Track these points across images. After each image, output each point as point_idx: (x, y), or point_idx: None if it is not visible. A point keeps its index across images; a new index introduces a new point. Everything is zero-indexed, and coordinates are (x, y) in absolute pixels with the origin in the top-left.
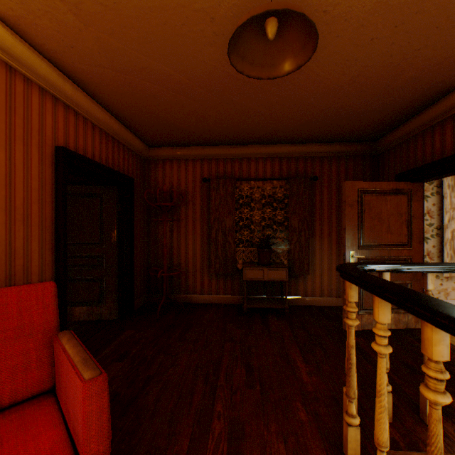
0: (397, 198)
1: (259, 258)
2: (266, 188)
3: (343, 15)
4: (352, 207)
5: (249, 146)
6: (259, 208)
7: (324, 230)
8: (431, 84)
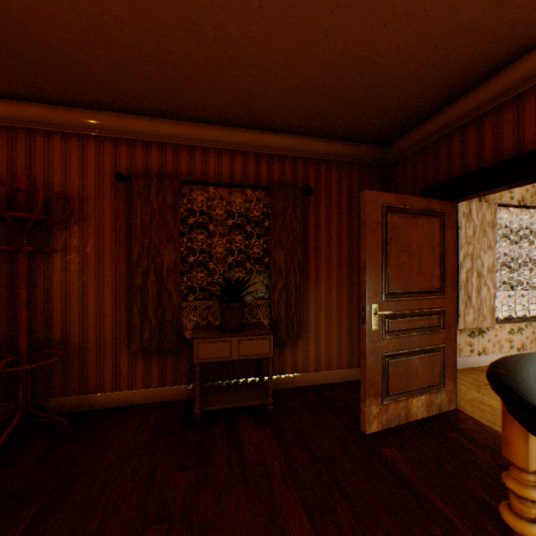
0: (429, 223)
1: (224, 320)
2: (234, 202)
3: None
4: (376, 232)
5: (207, 125)
6: (223, 234)
7: (321, 271)
8: (512, 27)
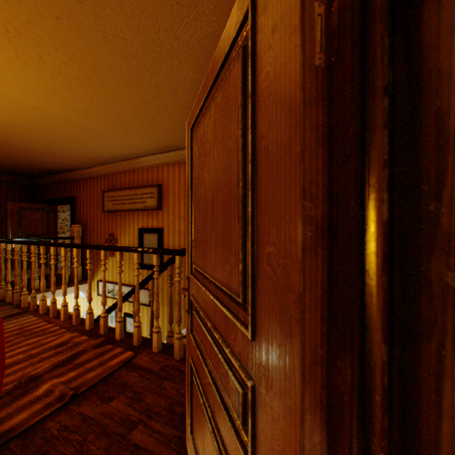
0: (43, 212)
1: None
2: None
3: (1, 151)
4: (16, 215)
5: None
6: None
7: None
8: (51, 170)
